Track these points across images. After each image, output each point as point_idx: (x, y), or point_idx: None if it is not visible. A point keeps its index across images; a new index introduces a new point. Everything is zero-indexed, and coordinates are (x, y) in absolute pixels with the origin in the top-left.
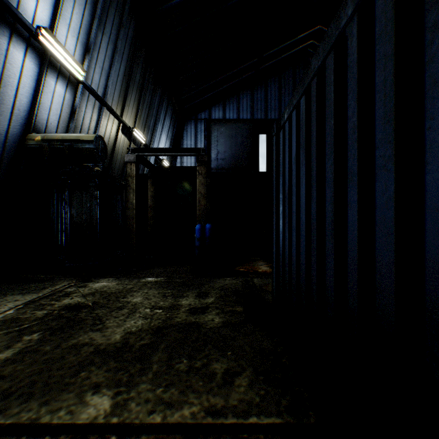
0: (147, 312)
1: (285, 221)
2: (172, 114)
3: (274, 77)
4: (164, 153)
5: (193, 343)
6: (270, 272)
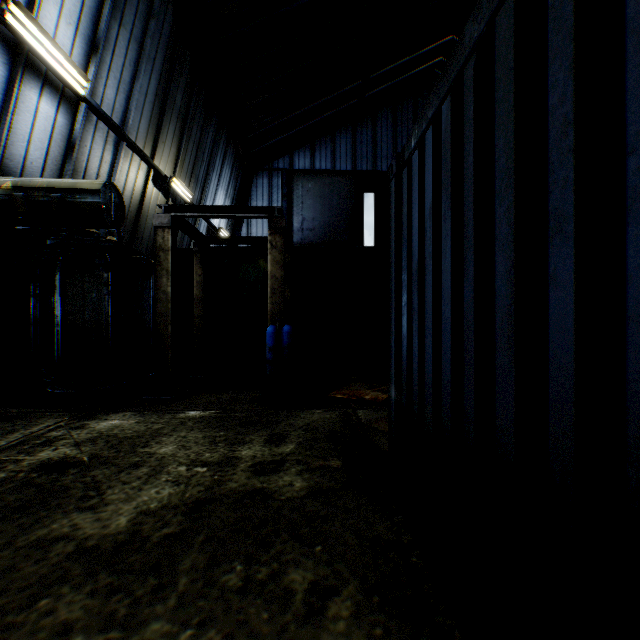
0: (182, 472)
1: (412, 318)
2: (234, 161)
3: (386, 110)
4: (217, 213)
5: (256, 530)
6: (383, 400)
